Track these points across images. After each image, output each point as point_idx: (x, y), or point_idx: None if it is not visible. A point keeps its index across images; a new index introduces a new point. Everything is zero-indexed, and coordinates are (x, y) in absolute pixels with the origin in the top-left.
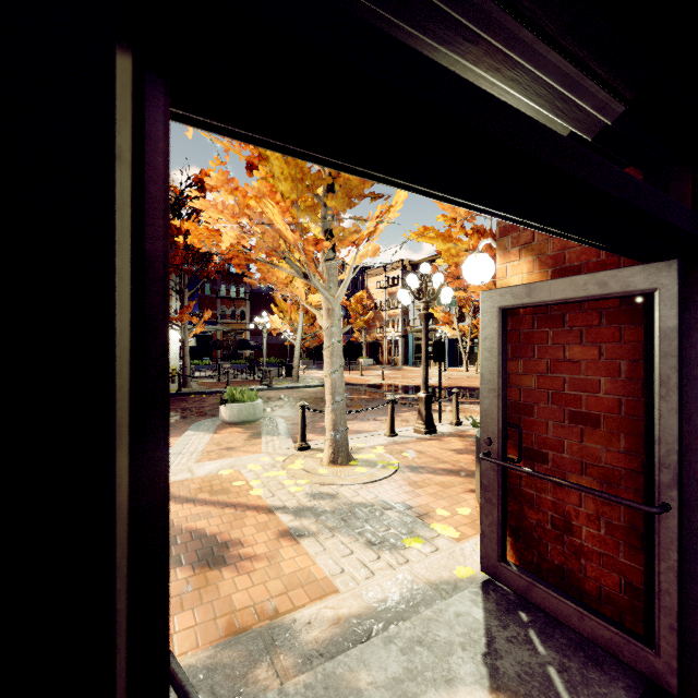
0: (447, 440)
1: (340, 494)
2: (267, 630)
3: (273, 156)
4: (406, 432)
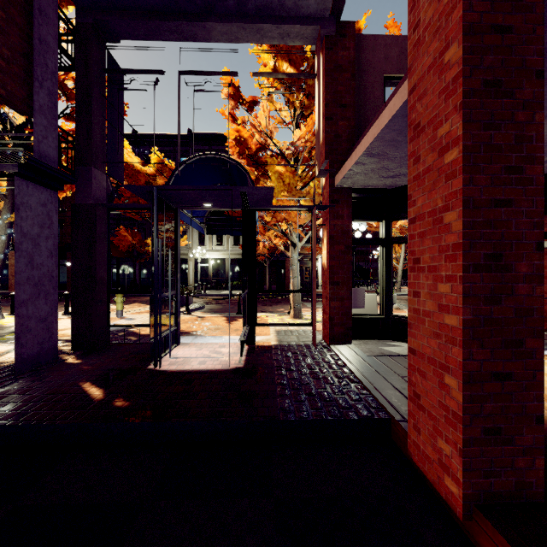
0: None
1: None
2: None
3: None
4: None
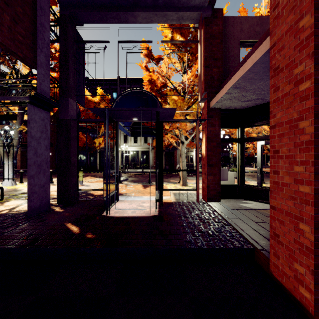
0: None
1: None
2: None
3: None
4: None
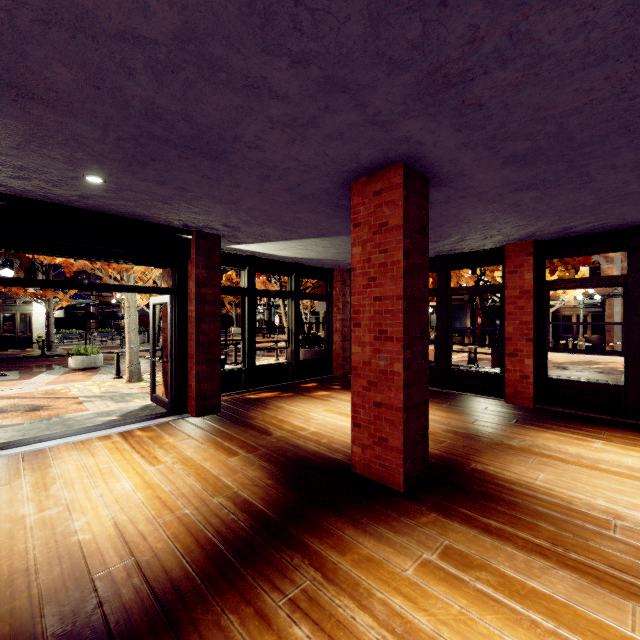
0: None
1: (121, 391)
2: (52, 417)
3: None
4: None
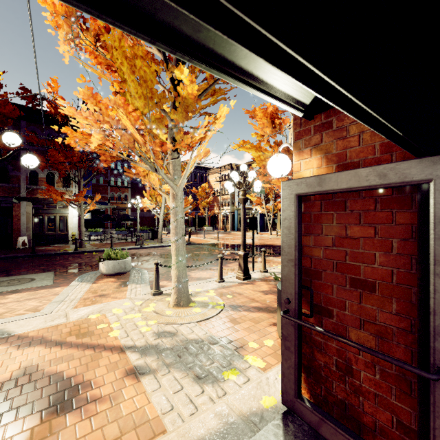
0: (258, 283)
1: (179, 332)
2: None
3: (129, 79)
4: (230, 278)
